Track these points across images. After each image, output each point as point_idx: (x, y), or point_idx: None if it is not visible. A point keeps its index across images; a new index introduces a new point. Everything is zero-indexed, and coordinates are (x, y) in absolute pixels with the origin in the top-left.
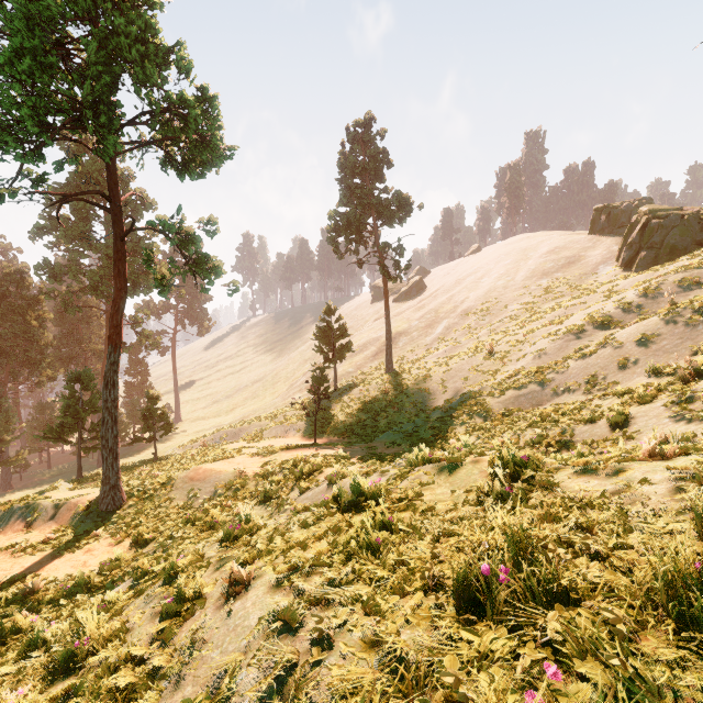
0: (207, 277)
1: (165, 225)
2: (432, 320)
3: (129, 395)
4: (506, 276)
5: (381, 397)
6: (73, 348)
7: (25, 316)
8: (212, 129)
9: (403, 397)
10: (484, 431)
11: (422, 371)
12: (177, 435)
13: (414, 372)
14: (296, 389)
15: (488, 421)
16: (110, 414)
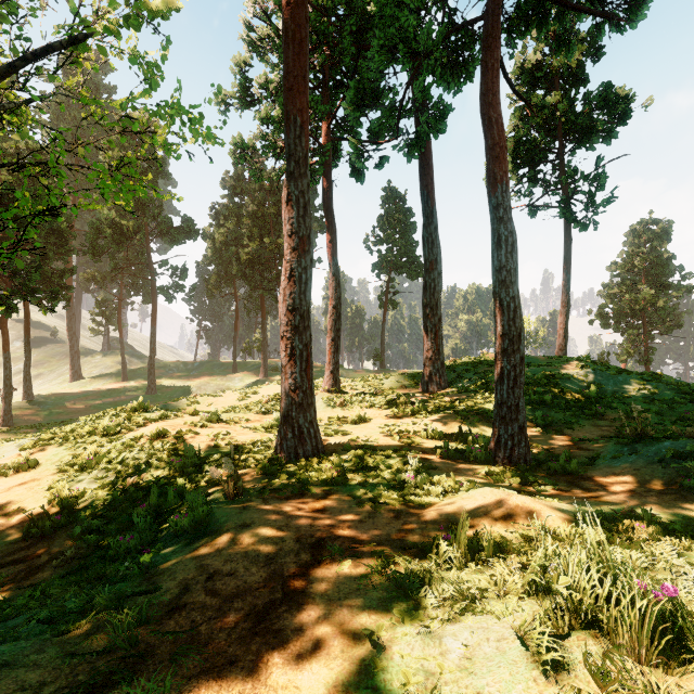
0: None
1: None
2: None
3: None
4: None
5: None
6: None
7: None
8: None
9: None
10: None
11: None
12: None
13: None
14: None
15: None
16: None
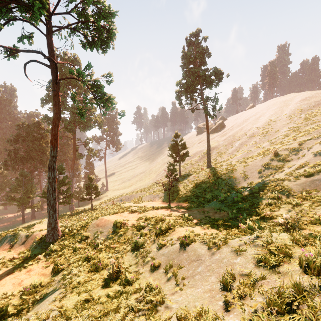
0: (105, 105)
1: (79, 73)
2: (231, 140)
3: (85, 178)
4: (276, 114)
5: (206, 180)
6: (62, 157)
7: (40, 142)
8: (103, 3)
9: (219, 180)
10: (293, 205)
11: (229, 166)
12: (105, 197)
13: (224, 167)
14: (159, 176)
15: (290, 197)
16: (51, 186)
